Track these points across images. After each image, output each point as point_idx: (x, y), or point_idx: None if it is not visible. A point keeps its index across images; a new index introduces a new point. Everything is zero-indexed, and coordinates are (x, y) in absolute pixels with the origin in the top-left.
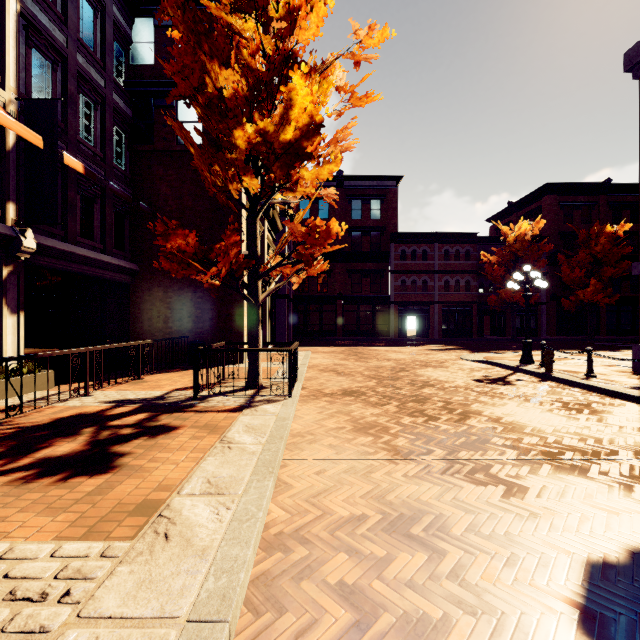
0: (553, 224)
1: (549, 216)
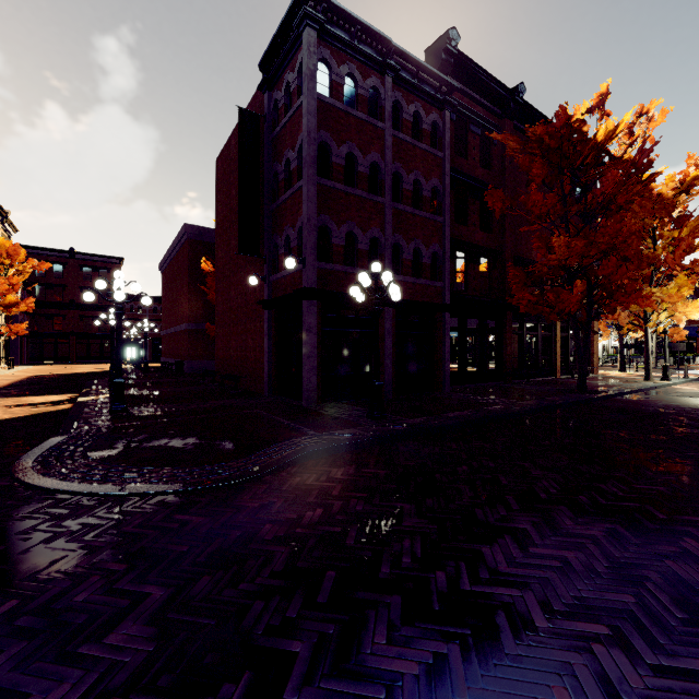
0: None
1: None
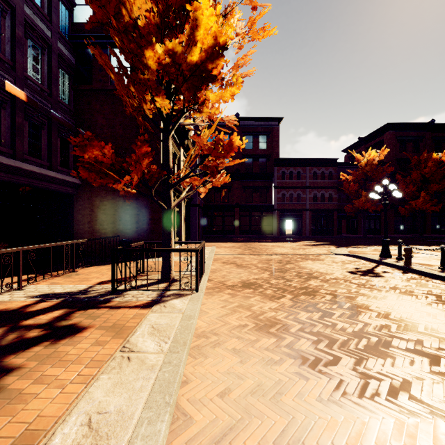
0: (392, 153)
1: (389, 147)
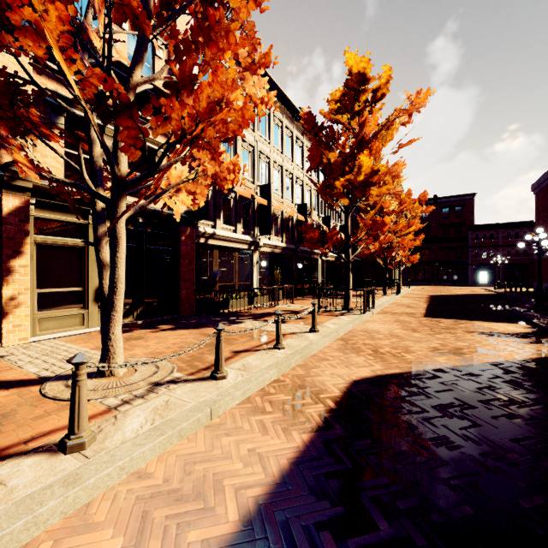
0: None
1: None
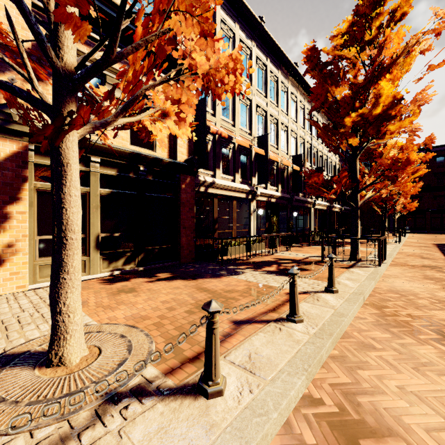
0: None
1: None
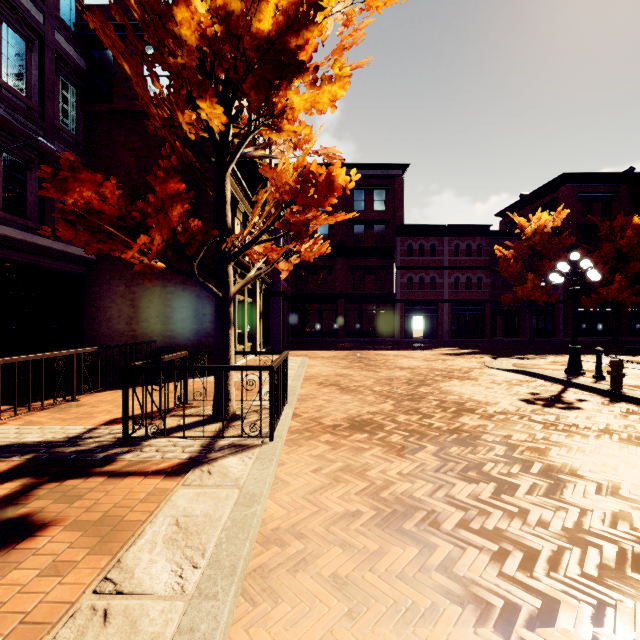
0: (571, 217)
1: (567, 208)
